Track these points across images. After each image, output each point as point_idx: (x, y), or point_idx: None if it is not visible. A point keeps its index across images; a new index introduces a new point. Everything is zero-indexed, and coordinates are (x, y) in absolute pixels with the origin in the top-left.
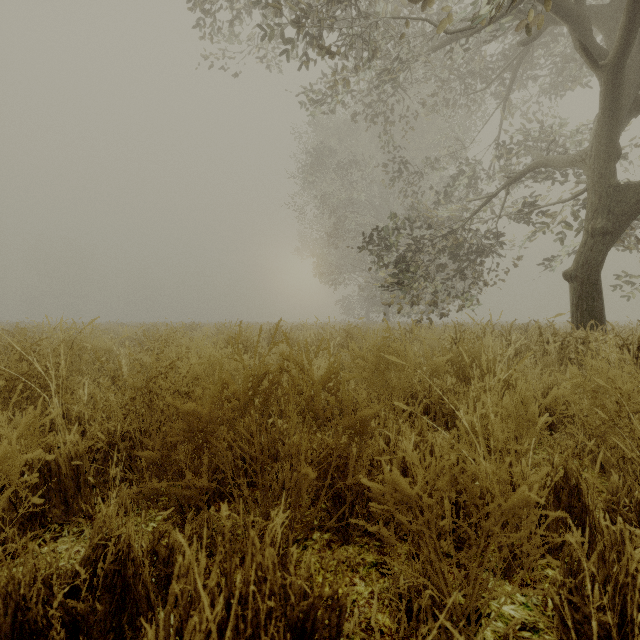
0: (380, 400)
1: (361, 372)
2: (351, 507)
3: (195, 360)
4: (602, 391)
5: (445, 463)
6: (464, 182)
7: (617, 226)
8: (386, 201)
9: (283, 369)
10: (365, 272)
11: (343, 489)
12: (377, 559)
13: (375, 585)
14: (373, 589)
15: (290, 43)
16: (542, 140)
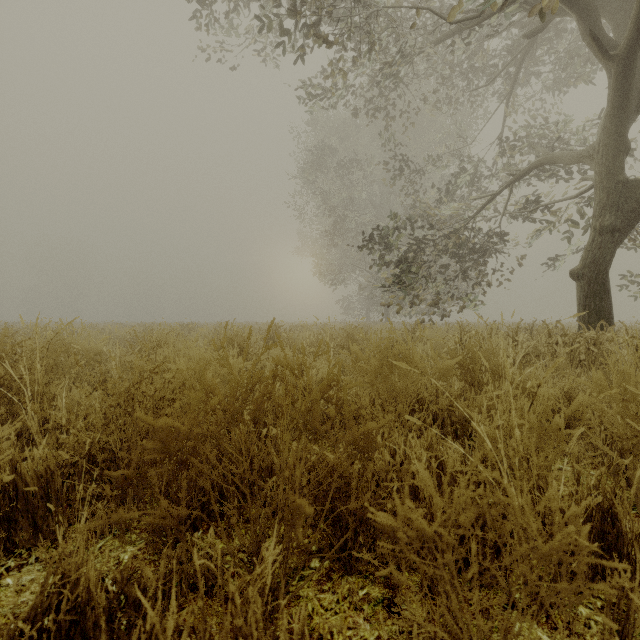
0: (383, 406)
1: (363, 375)
2: (354, 533)
3: (183, 364)
4: (632, 399)
5: (470, 495)
6: (466, 180)
7: (626, 223)
8: (386, 200)
9: (276, 376)
10: (365, 272)
11: (345, 514)
12: (384, 593)
13: (382, 629)
14: (380, 633)
15: (289, 36)
16: (545, 137)
